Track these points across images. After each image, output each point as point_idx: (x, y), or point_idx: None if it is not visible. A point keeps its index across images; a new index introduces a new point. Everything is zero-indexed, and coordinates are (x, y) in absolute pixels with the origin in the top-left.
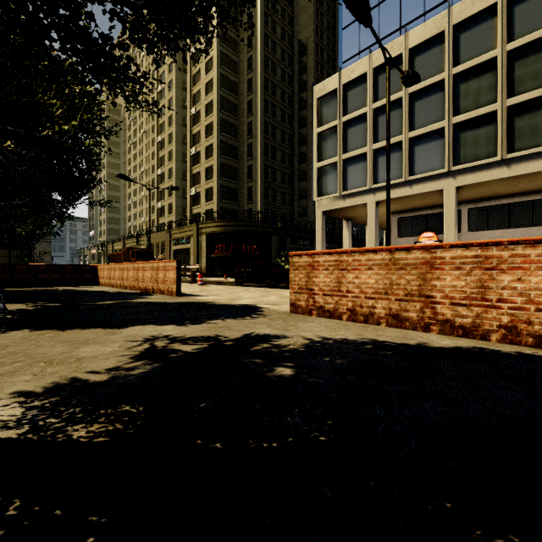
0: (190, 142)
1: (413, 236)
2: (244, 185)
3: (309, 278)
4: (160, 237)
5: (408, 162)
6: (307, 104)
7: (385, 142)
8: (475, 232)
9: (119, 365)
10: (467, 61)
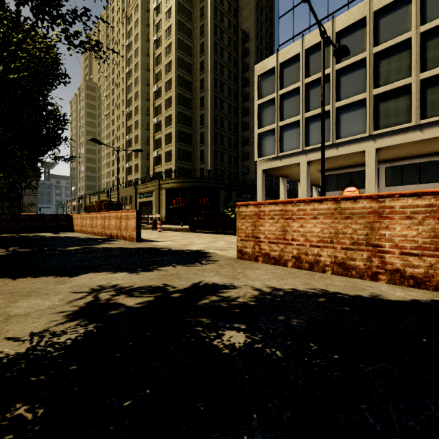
0: (153, 113)
1: (338, 190)
2: (197, 149)
3: (255, 226)
4: (128, 192)
5: (335, 127)
6: (249, 82)
7: (315, 111)
8: (391, 187)
9: (48, 327)
10: (386, 42)
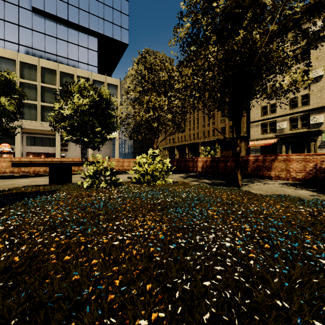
0: None
1: None
2: None
3: None
4: None
5: None
6: None
7: None
8: (29, 146)
9: None
10: (26, 79)
